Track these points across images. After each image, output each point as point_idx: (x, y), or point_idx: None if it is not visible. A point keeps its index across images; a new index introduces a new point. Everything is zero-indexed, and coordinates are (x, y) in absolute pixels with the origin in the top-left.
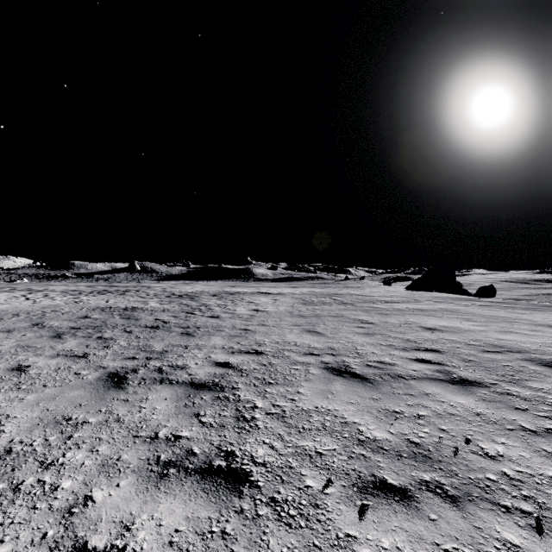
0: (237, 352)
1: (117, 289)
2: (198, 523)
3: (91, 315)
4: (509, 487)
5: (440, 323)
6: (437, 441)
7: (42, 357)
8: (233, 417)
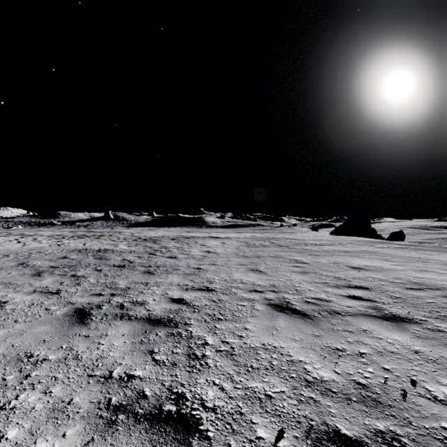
0: (191, 289)
1: (94, 234)
2: None
3: (70, 255)
4: None
5: (363, 262)
6: (383, 382)
7: (20, 293)
8: (185, 354)
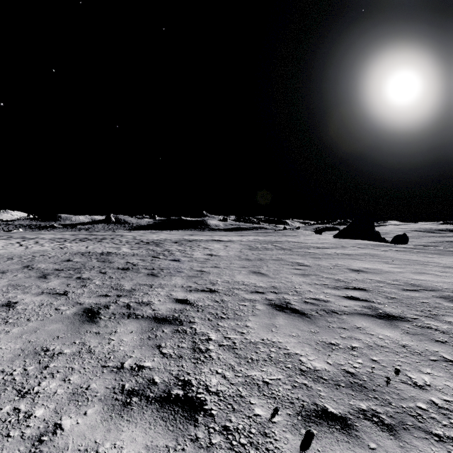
0: (194, 290)
1: (96, 237)
2: (157, 451)
3: (73, 258)
4: (439, 416)
5: (364, 265)
6: (370, 371)
7: (29, 294)
8: (190, 348)
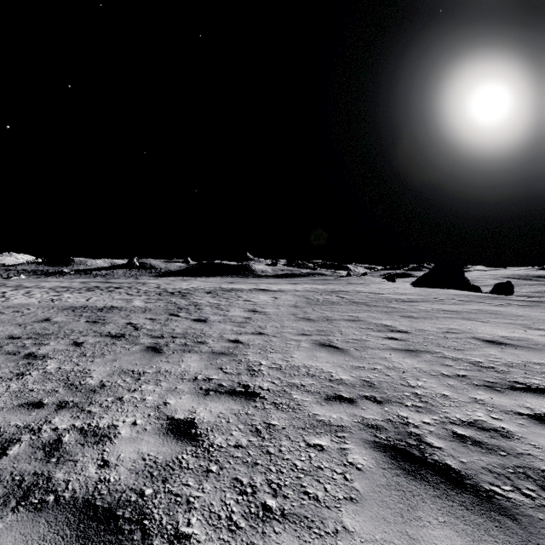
0: (214, 390)
1: (110, 285)
2: None
3: (55, 317)
4: None
5: (496, 331)
6: None
7: None
8: None
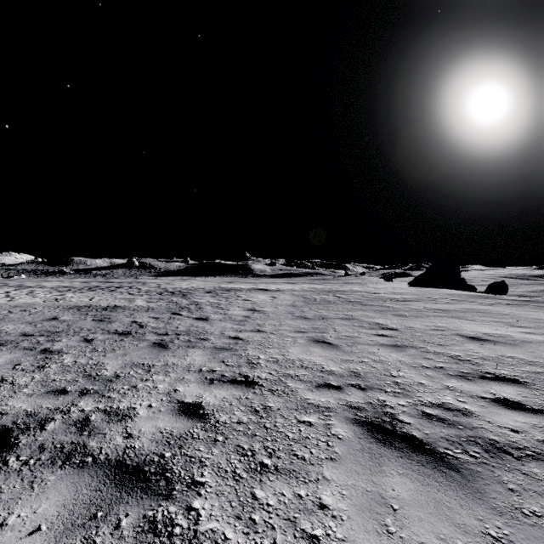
0: (218, 380)
1: (111, 285)
2: None
3: (62, 316)
4: None
5: (480, 329)
6: None
7: None
8: None
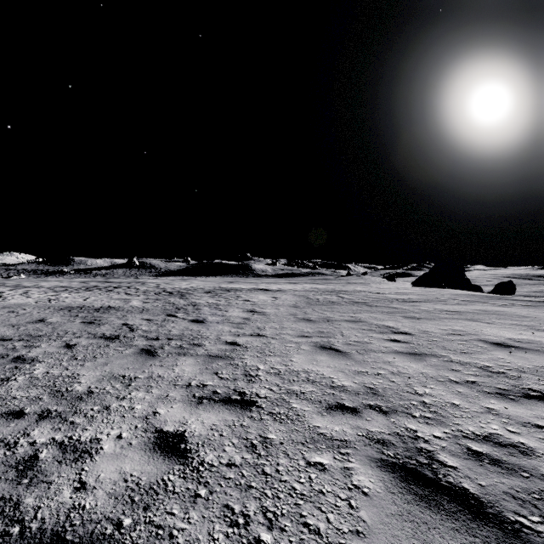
0: (208, 398)
1: (109, 285)
2: None
3: (50, 317)
4: None
5: (502, 333)
6: None
7: None
8: None
